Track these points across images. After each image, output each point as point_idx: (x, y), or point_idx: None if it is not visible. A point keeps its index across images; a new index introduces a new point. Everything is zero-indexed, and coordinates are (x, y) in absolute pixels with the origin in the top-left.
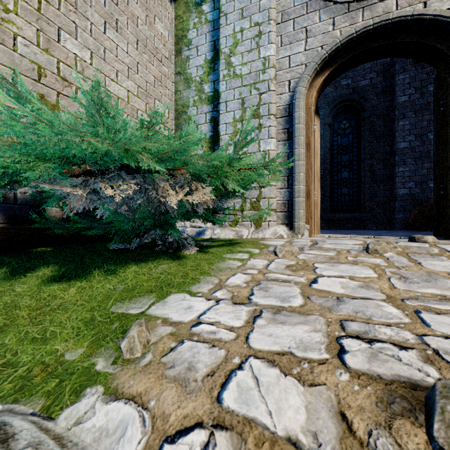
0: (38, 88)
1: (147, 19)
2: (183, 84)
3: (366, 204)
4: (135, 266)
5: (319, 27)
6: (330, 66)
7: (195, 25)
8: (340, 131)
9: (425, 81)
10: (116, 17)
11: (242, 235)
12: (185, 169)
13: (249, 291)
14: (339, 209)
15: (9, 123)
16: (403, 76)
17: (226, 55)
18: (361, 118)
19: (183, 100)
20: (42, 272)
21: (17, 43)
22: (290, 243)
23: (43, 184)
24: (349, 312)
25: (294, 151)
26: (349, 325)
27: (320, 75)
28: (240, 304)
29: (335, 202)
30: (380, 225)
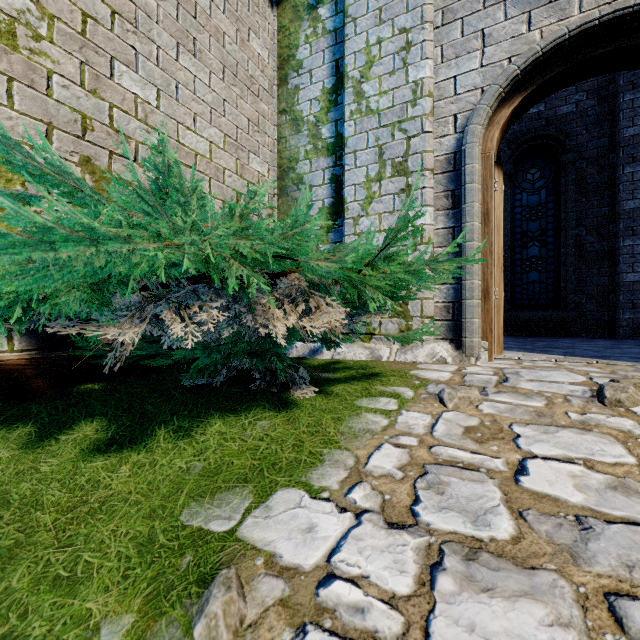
0: (82, 148)
1: (238, 35)
2: (289, 128)
3: (570, 298)
4: (220, 421)
5: (505, 27)
6: (523, 89)
7: (308, 39)
8: (526, 185)
9: None
10: (193, 36)
11: (380, 355)
12: (298, 273)
13: (410, 491)
14: (525, 304)
15: (1, 240)
16: (632, 95)
17: (354, 81)
18: (561, 164)
19: (289, 152)
20: (82, 432)
21: (53, 84)
22: (462, 377)
23: (68, 328)
24: (615, 566)
25: (464, 226)
26: (630, 614)
27: (507, 104)
28: (400, 526)
29: (517, 294)
30: (591, 330)
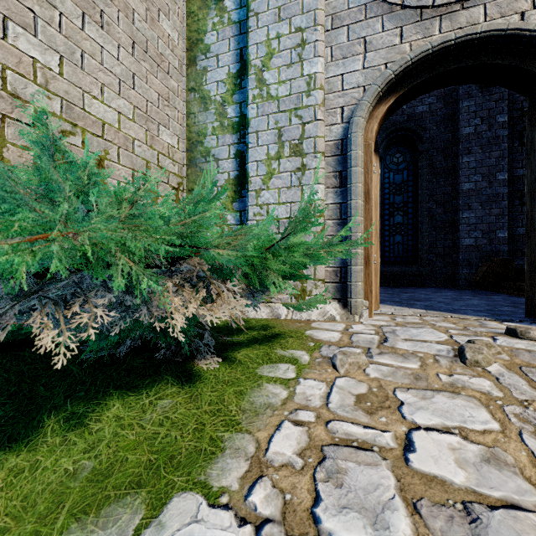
0: None
1: (147, 13)
2: (198, 105)
3: (424, 257)
4: (119, 402)
5: (382, 38)
6: (397, 91)
7: (215, 26)
8: (393, 166)
9: (494, 110)
10: (100, 8)
11: (279, 314)
12: (199, 256)
13: (310, 486)
14: (392, 260)
15: None
16: (468, 103)
17: (256, 68)
18: (419, 151)
19: (198, 126)
20: None
21: None
22: (349, 337)
23: None
24: None
25: (350, 203)
26: None
27: (384, 102)
28: None
29: (386, 253)
30: (440, 281)
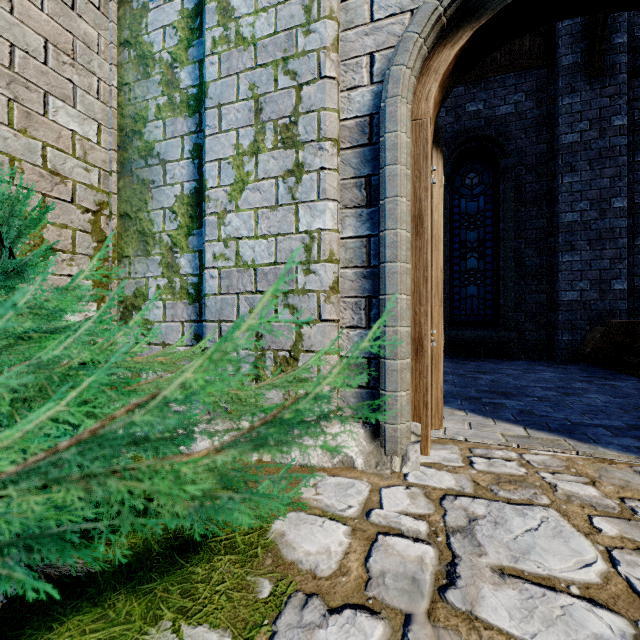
0: None
1: None
2: (134, 69)
3: (509, 317)
4: None
5: None
6: (475, 17)
7: None
8: (465, 191)
9: (607, 109)
10: None
11: None
12: None
13: None
14: (464, 320)
15: None
16: (571, 99)
17: None
18: (501, 169)
19: (134, 106)
20: None
21: None
22: (365, 556)
23: None
24: None
25: (384, 235)
26: None
27: (450, 41)
28: None
29: (456, 309)
30: (530, 351)
